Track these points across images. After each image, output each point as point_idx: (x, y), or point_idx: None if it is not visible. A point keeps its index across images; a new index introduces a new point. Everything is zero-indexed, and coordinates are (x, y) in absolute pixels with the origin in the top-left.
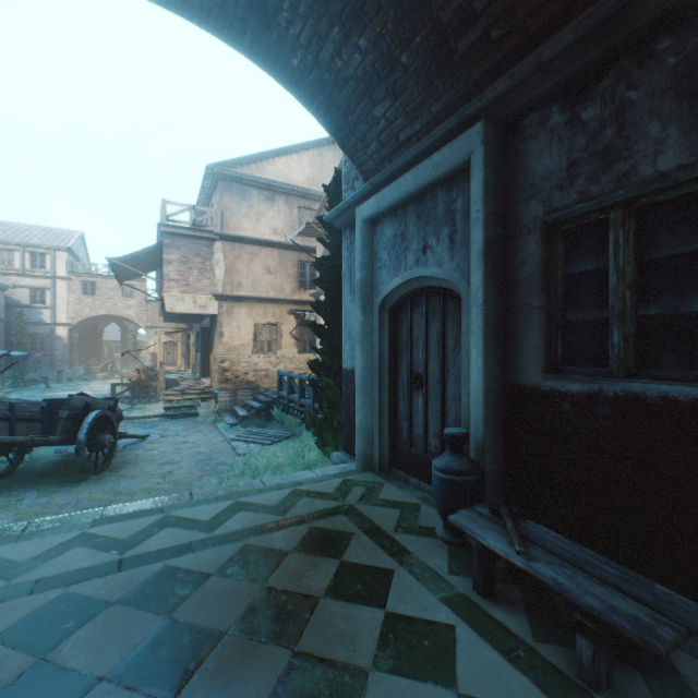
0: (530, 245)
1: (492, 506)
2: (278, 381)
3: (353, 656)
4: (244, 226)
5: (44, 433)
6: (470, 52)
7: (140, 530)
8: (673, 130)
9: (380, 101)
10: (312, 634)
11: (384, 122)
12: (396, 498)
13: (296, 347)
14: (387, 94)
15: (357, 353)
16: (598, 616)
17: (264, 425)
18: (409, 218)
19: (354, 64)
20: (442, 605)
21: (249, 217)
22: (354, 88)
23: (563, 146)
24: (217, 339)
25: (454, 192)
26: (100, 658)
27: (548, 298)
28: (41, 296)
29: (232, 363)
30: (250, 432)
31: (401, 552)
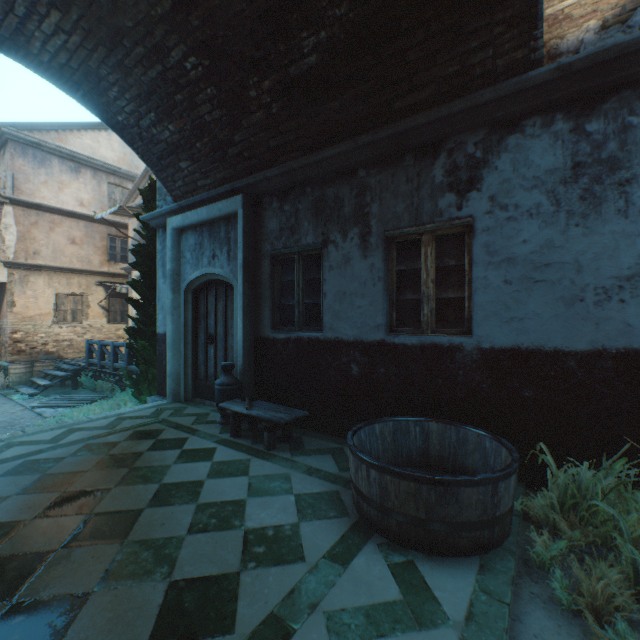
0: (266, 265)
1: (242, 396)
2: (88, 349)
3: (164, 463)
4: (43, 193)
5: None
6: (235, 157)
7: None
8: (311, 227)
9: (184, 160)
10: (141, 462)
11: (187, 172)
12: (195, 412)
13: (105, 317)
14: (189, 158)
15: (168, 321)
16: (268, 419)
17: (71, 393)
18: (205, 235)
19: (166, 136)
20: (213, 443)
21: (49, 185)
22: (166, 147)
23: (278, 219)
24: (7, 309)
25: (230, 227)
26: (4, 491)
27: (274, 292)
28: None
29: (28, 334)
30: (56, 399)
31: (195, 431)
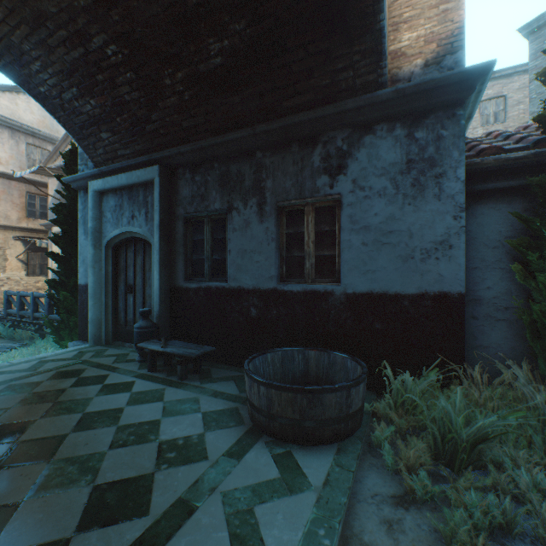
0: (180, 225)
1: (158, 337)
2: (6, 300)
3: (87, 396)
4: None
5: None
6: (152, 133)
7: None
8: (218, 196)
9: (105, 131)
10: (64, 397)
11: (108, 142)
12: (115, 353)
13: (24, 270)
14: (110, 130)
15: (90, 274)
16: (181, 354)
17: None
18: (125, 198)
19: (88, 109)
20: (132, 377)
21: None
22: (88, 119)
23: (190, 188)
24: None
25: (148, 192)
26: None
27: (187, 249)
28: None
29: None
30: None
31: (115, 369)
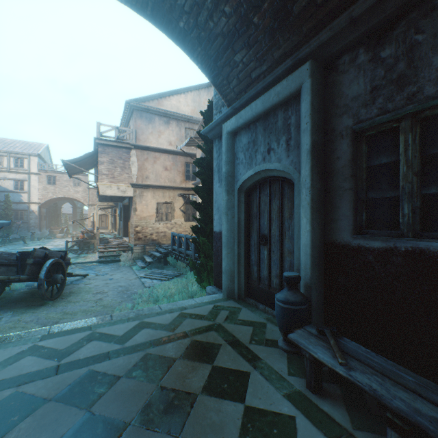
0: (343, 146)
1: (318, 328)
2: (172, 239)
3: None
4: (150, 140)
5: (18, 273)
6: (302, 13)
7: (73, 343)
8: None
9: (239, 51)
10: (192, 424)
11: (241, 65)
12: (250, 319)
13: (183, 217)
14: (244, 45)
15: (223, 221)
16: (406, 417)
17: (163, 268)
18: (258, 130)
19: (222, 25)
20: (285, 400)
21: (153, 134)
22: (222, 42)
23: (367, 76)
24: (133, 212)
25: (289, 111)
26: None
27: (355, 182)
28: (21, 185)
29: (142, 228)
30: (153, 272)
31: (255, 358)
